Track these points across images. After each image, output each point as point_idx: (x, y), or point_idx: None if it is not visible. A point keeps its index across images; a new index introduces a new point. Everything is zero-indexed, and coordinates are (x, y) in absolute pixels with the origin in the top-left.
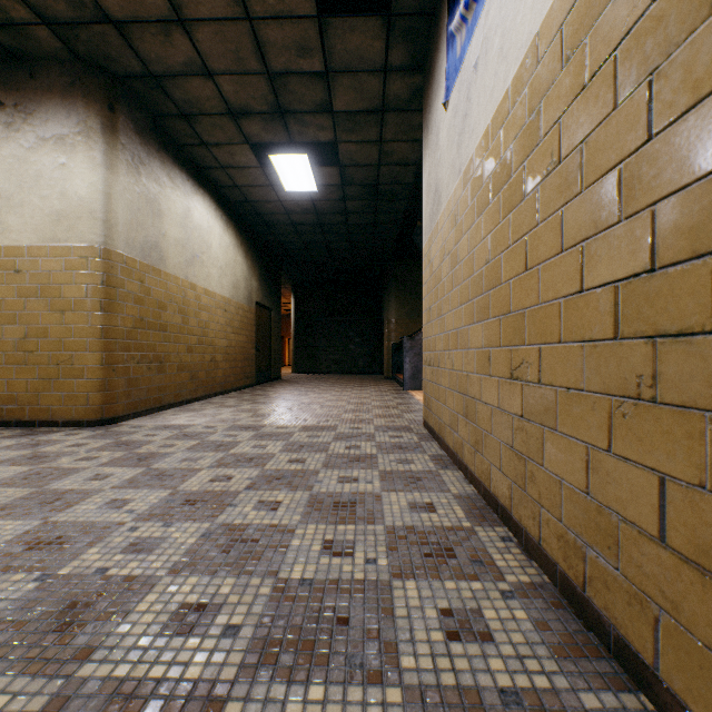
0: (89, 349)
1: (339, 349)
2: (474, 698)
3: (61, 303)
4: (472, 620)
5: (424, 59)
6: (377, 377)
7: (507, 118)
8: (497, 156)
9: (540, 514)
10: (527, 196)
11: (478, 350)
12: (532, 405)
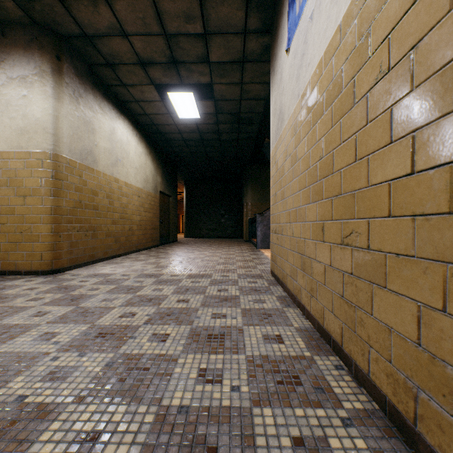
0: (43, 222)
1: (215, 222)
2: None
3: (24, 190)
4: (320, 449)
5: (271, 24)
6: (239, 240)
7: (338, 47)
8: (330, 78)
9: (369, 352)
10: (357, 103)
11: (314, 223)
12: (361, 266)
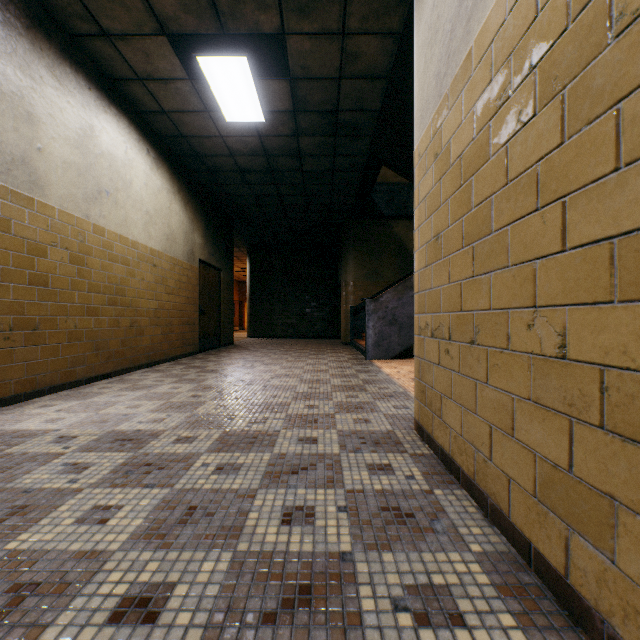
0: None
1: (295, 313)
2: None
3: None
4: None
5: None
6: (334, 342)
7: None
8: None
9: None
10: None
11: None
12: None
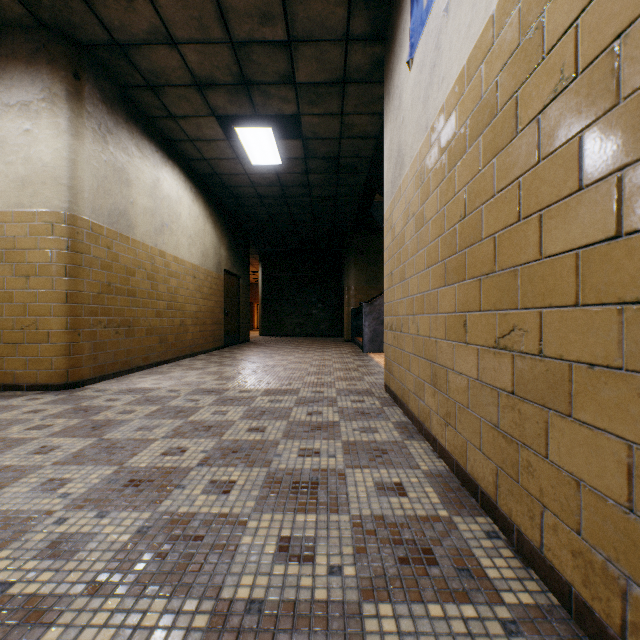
0: (54, 314)
1: (303, 314)
2: None
3: (26, 268)
4: None
5: (385, 28)
6: (338, 340)
7: (491, 49)
8: (476, 96)
9: (541, 515)
10: (521, 131)
11: (450, 315)
12: (529, 381)
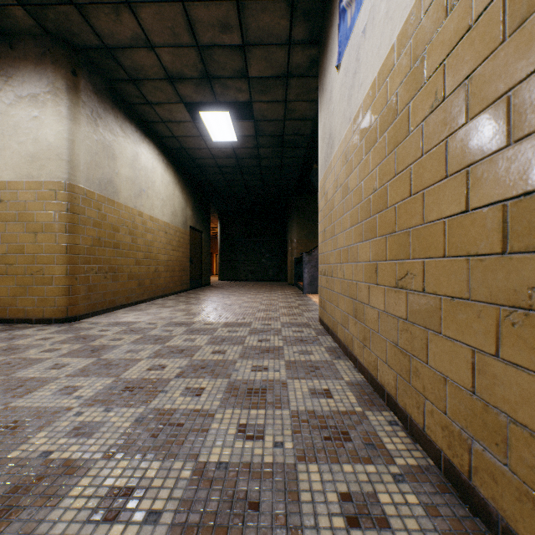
0: (56, 262)
1: (254, 262)
2: None
3: (34, 226)
4: (369, 504)
5: (320, 35)
6: (283, 284)
7: (393, 69)
8: (384, 102)
9: (424, 405)
10: (412, 132)
11: (366, 264)
12: (416, 310)
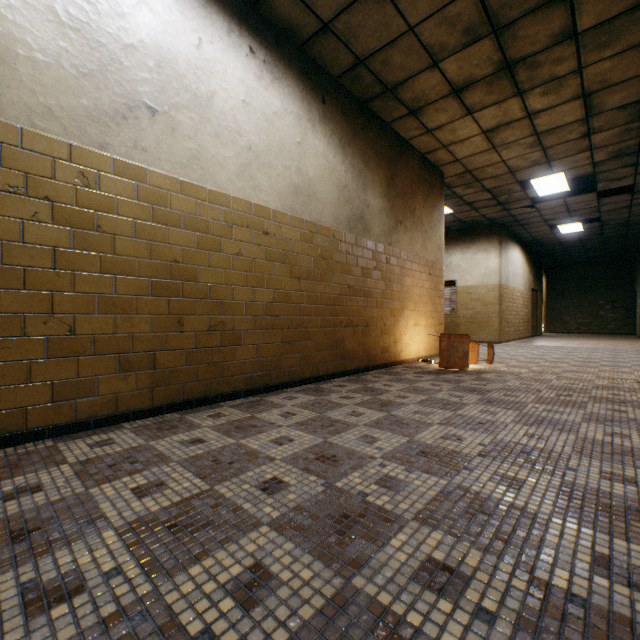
0: (494, 318)
1: (588, 315)
2: (639, 360)
3: (485, 303)
4: None
5: None
6: (628, 336)
7: None
8: None
9: None
10: None
11: None
12: None
